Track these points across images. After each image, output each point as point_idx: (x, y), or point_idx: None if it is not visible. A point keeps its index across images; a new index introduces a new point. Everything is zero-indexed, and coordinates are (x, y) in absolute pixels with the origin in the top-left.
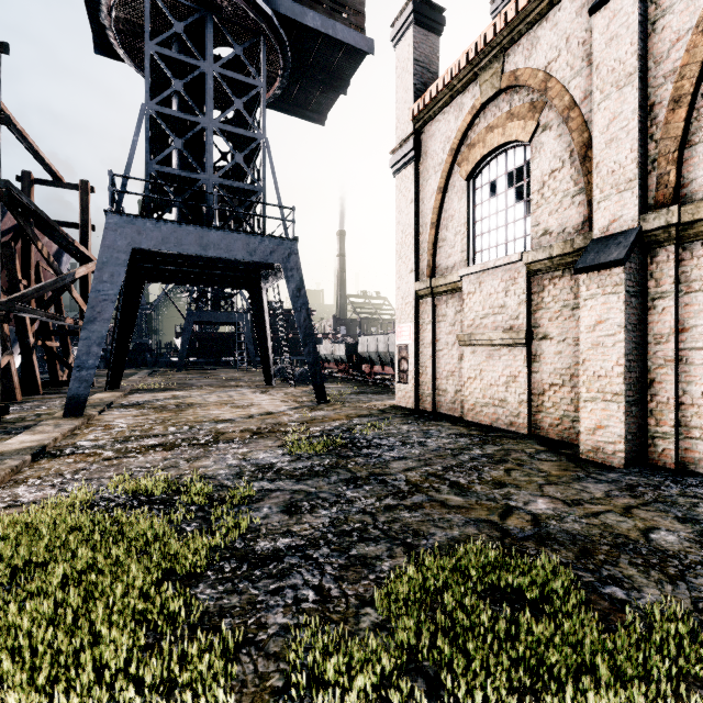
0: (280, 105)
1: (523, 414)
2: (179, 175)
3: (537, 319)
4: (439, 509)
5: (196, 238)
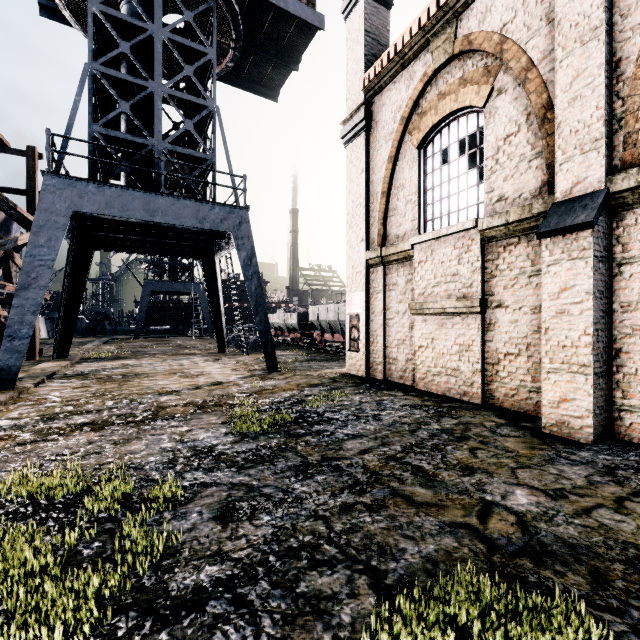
0: (233, 80)
1: (477, 384)
2: (126, 139)
3: (491, 287)
4: (406, 508)
5: (142, 204)
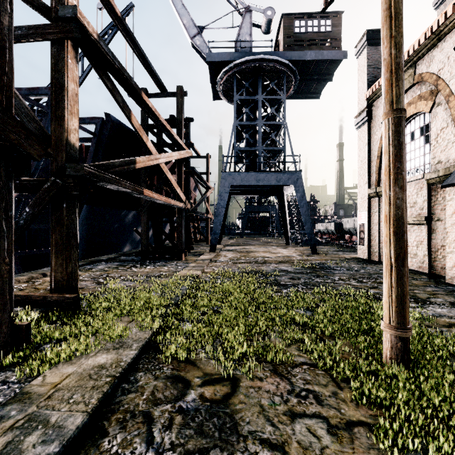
0: (293, 96)
1: (425, 262)
2: (247, 149)
3: (434, 209)
4: (346, 284)
5: (254, 177)
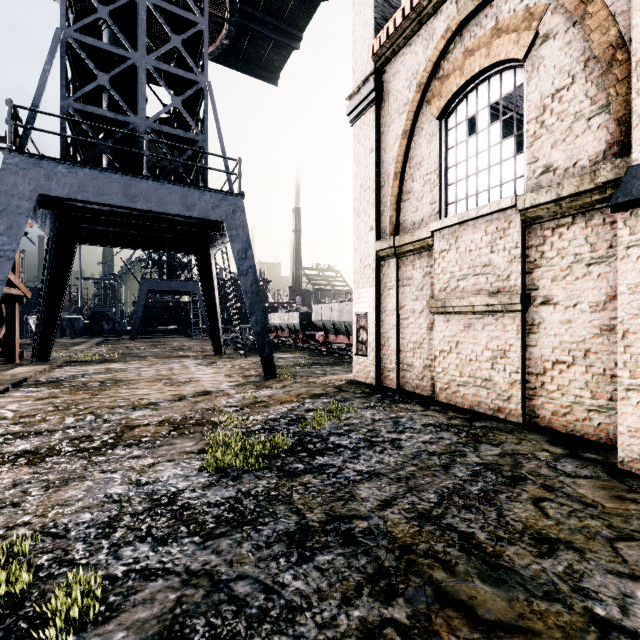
0: (230, 61)
1: (516, 398)
2: (104, 116)
3: (535, 279)
4: (469, 637)
5: (121, 188)
